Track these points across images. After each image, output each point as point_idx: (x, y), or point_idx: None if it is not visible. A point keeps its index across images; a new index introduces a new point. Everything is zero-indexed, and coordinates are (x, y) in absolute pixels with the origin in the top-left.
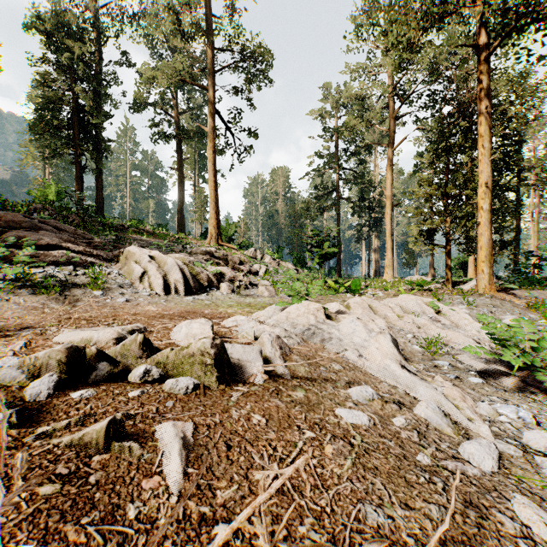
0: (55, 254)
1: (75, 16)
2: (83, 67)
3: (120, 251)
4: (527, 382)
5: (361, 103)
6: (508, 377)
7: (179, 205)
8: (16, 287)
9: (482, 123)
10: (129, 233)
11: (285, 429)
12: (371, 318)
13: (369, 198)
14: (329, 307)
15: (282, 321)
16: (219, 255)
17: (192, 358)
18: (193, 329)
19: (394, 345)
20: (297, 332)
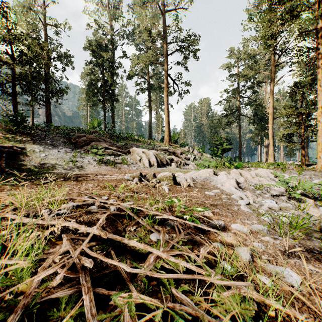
0: (108, 151)
1: (104, 40)
2: (107, 63)
3: (129, 149)
4: (290, 197)
5: (253, 58)
6: (284, 196)
7: (149, 125)
8: (100, 163)
9: (319, 72)
10: (129, 141)
11: (190, 192)
12: (238, 177)
13: (261, 114)
14: (220, 173)
15: (196, 176)
16: (170, 150)
17: (167, 178)
18: (165, 174)
19: (236, 183)
20: (201, 179)
